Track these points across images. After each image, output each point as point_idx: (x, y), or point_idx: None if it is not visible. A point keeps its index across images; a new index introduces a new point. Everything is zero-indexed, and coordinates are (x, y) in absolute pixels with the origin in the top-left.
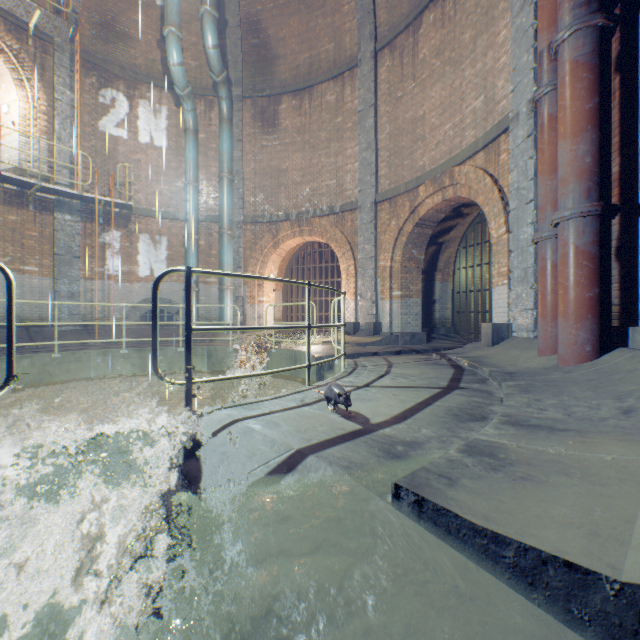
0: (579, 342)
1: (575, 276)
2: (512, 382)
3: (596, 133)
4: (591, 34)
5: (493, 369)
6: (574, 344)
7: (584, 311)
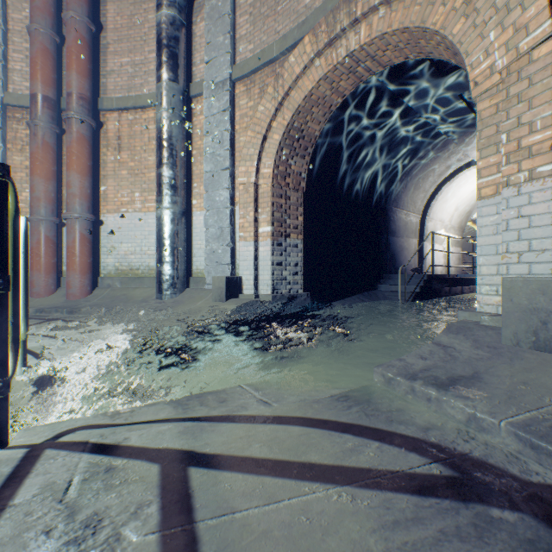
0: (86, 285)
1: (85, 250)
2: (85, 308)
3: (92, 180)
4: (91, 128)
5: (37, 308)
6: (84, 287)
7: (88, 269)
